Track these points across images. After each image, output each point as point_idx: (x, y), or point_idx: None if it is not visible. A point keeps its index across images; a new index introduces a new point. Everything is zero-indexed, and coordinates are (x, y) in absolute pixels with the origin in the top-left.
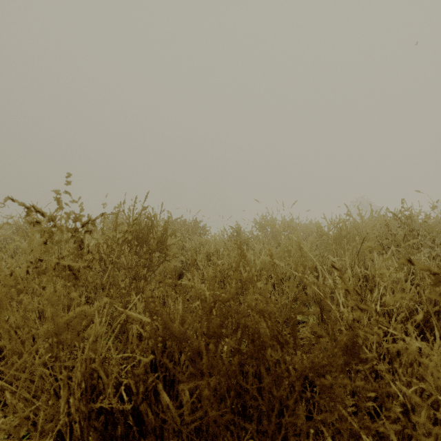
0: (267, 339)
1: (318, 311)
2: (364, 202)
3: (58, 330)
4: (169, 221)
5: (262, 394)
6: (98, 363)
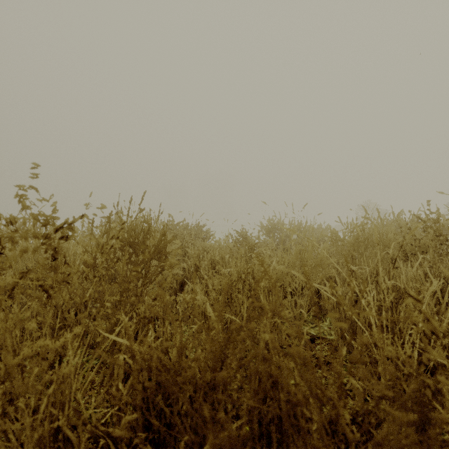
0: (300, 396)
1: (393, 369)
2: (371, 206)
3: (8, 375)
4: (171, 225)
5: (283, 448)
6: (62, 421)
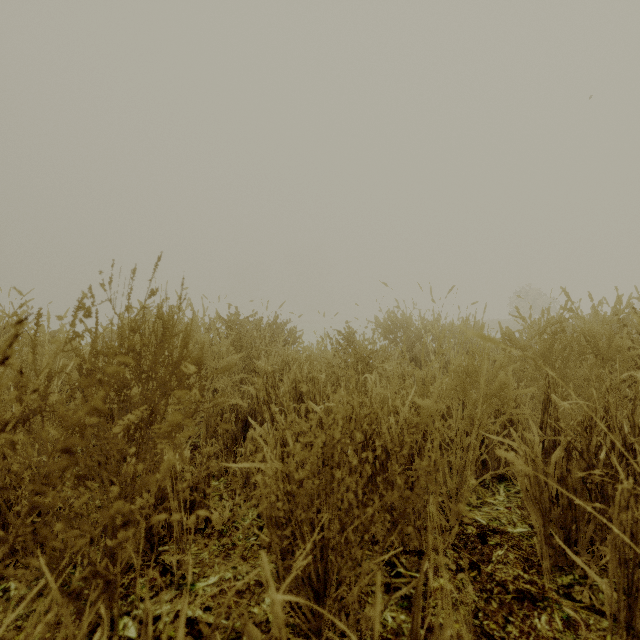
0: None
1: None
2: (532, 293)
3: None
4: (232, 321)
5: None
6: None
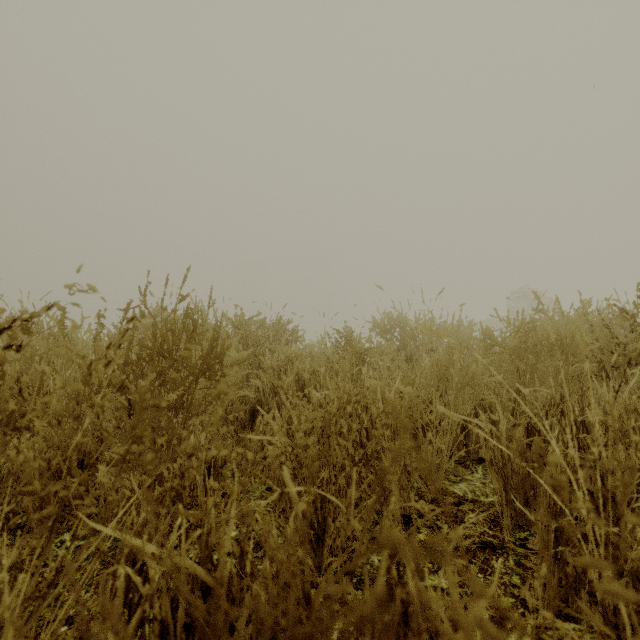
0: None
1: None
2: (530, 294)
3: None
4: (238, 321)
5: None
6: None
